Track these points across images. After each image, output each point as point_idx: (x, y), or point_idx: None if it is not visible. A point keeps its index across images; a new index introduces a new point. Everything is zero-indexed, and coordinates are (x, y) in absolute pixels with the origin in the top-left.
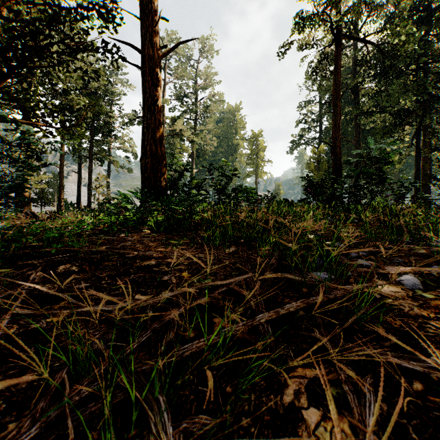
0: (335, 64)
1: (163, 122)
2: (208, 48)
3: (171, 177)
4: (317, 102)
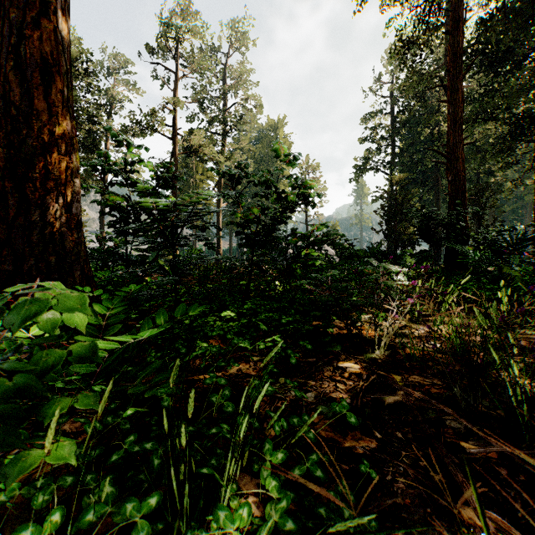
0: (454, 18)
1: (175, 133)
2: (241, 35)
3: (126, 200)
4: (389, 114)
